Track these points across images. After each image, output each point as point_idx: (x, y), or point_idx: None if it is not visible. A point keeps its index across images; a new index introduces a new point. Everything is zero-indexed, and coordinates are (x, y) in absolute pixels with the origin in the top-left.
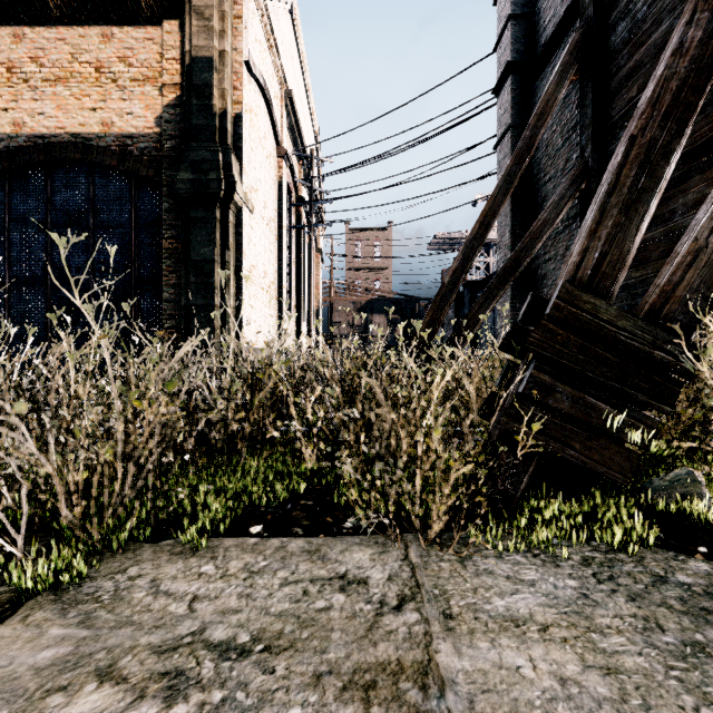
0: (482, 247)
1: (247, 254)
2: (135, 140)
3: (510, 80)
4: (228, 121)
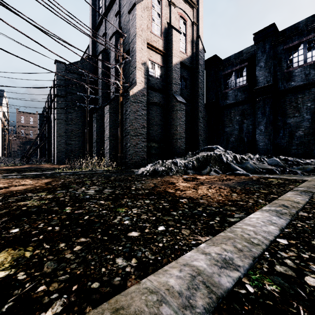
0: None
1: None
2: None
3: (39, 130)
4: None
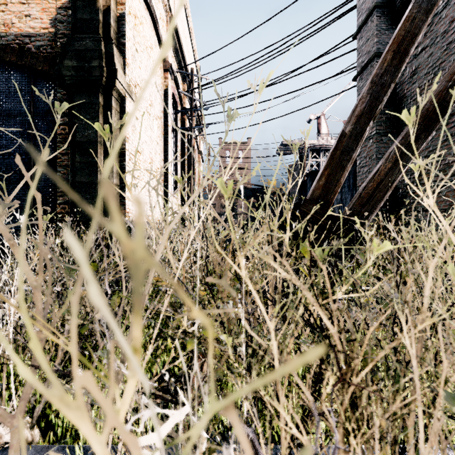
0: (314, 151)
1: (132, 139)
2: (32, 39)
3: None
4: (112, 18)
